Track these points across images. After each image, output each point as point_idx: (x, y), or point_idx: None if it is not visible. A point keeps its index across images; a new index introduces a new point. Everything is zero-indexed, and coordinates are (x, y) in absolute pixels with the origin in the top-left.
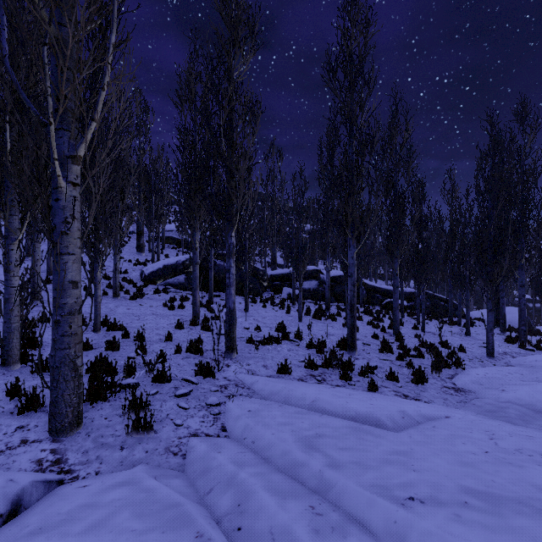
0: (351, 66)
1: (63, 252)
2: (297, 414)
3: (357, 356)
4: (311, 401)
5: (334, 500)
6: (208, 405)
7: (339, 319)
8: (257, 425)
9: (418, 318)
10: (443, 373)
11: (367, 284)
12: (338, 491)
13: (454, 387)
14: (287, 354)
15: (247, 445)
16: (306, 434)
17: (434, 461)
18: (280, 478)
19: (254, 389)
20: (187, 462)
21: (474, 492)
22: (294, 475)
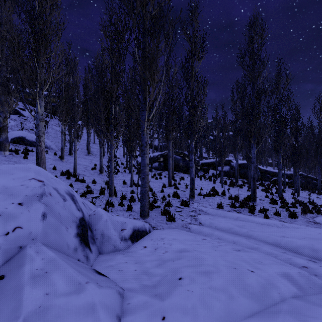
0: (253, 55)
1: (145, 153)
2: (231, 220)
3: (257, 204)
4: (236, 218)
5: (253, 238)
6: (191, 215)
7: (244, 187)
8: (215, 222)
9: (295, 189)
10: (308, 215)
11: (260, 169)
12: (255, 236)
13: (314, 221)
14: (219, 201)
15: (213, 227)
16: (238, 225)
17: (294, 233)
18: (231, 234)
19: (208, 212)
20: (192, 230)
21: (309, 237)
22: (236, 234)
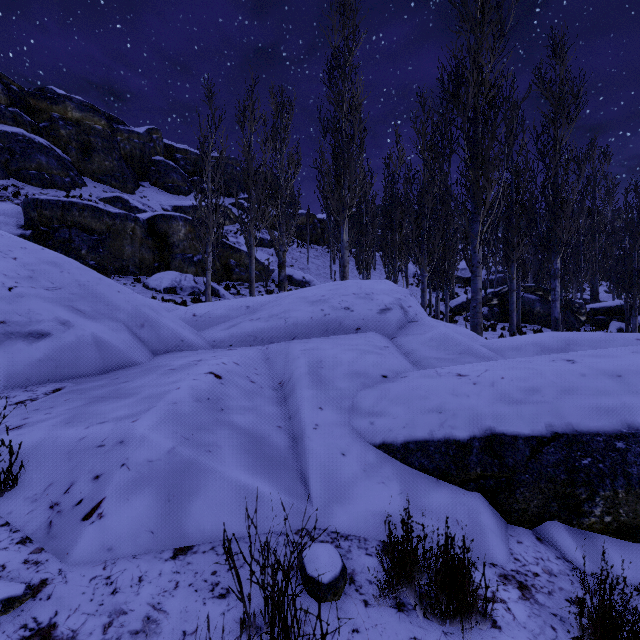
0: None
1: (477, 276)
2: None
3: None
4: None
5: None
6: None
7: None
8: None
9: None
10: None
11: None
12: None
13: None
14: None
15: None
16: None
17: None
18: None
19: None
20: None
21: None
22: None
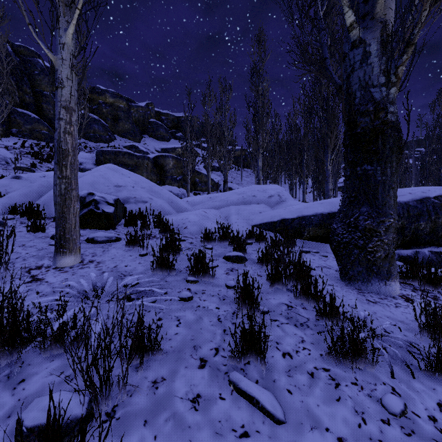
0: None
1: (328, 182)
2: None
3: None
4: None
5: None
6: None
7: None
8: None
9: None
10: None
11: None
12: None
13: None
14: None
15: None
16: None
17: None
18: None
19: None
20: None
21: None
22: None
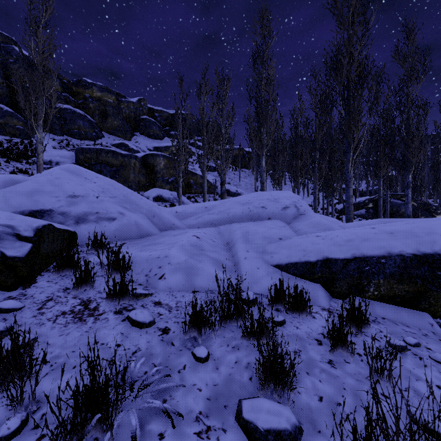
0: None
1: (349, 187)
2: None
3: None
4: None
5: None
6: None
7: None
8: None
9: None
10: None
11: None
12: None
13: None
14: None
15: None
16: None
17: None
18: None
19: None
20: None
21: None
22: None
